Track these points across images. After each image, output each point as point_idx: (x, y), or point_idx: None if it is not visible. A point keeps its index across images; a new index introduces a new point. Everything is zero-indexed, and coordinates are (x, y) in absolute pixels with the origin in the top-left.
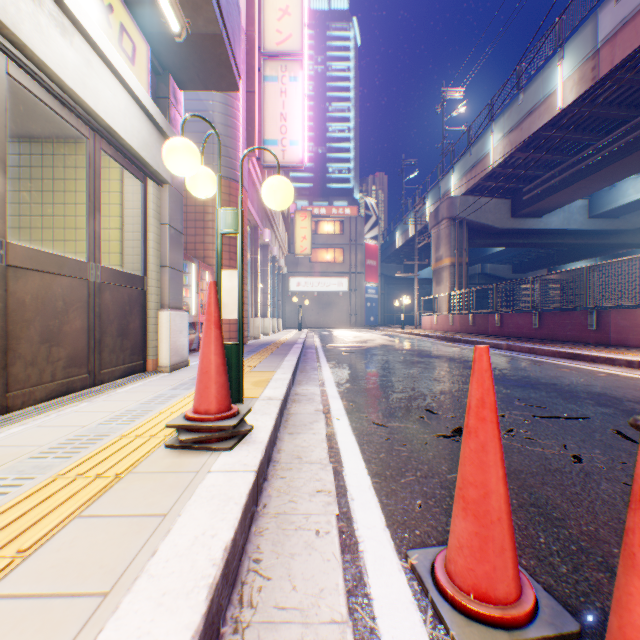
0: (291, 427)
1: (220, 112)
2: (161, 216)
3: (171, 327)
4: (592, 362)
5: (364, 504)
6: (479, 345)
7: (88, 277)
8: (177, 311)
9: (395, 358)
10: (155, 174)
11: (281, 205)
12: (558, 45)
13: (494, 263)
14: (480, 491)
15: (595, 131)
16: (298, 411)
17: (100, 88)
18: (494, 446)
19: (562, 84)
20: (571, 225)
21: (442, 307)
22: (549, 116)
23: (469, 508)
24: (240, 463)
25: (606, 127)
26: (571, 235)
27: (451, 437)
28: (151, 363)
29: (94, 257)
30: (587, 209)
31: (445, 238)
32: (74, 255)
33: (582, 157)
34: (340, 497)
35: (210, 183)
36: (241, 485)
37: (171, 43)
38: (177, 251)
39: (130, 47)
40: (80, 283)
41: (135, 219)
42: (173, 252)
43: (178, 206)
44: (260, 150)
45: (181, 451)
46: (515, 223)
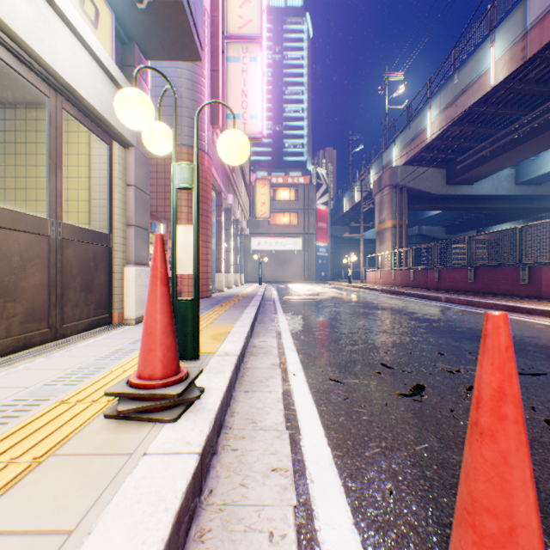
0: (247, 384)
1: (187, 88)
2: (127, 177)
3: (136, 282)
4: (528, 314)
5: (326, 489)
6: (494, 312)
7: (48, 233)
8: (143, 267)
9: (345, 310)
10: (120, 137)
11: (237, 159)
12: (490, 29)
13: (429, 225)
14: (503, 524)
15: (523, 106)
16: (255, 365)
17: (58, 45)
18: (522, 458)
19: (494, 64)
20: (499, 191)
21: (385, 264)
22: (482, 93)
23: (485, 545)
24: (183, 441)
25: (533, 103)
26: (499, 200)
27: (411, 396)
28: (117, 316)
29: (55, 214)
30: (513, 177)
31: (387, 203)
32: (45, 214)
33: (510, 130)
34: (298, 478)
35: (166, 139)
36: (178, 477)
37: (134, 11)
38: (143, 211)
39: (92, 11)
40: (39, 239)
41: (101, 180)
42: (139, 211)
43: (144, 168)
44: (224, 124)
45: (120, 422)
46: (449, 190)
